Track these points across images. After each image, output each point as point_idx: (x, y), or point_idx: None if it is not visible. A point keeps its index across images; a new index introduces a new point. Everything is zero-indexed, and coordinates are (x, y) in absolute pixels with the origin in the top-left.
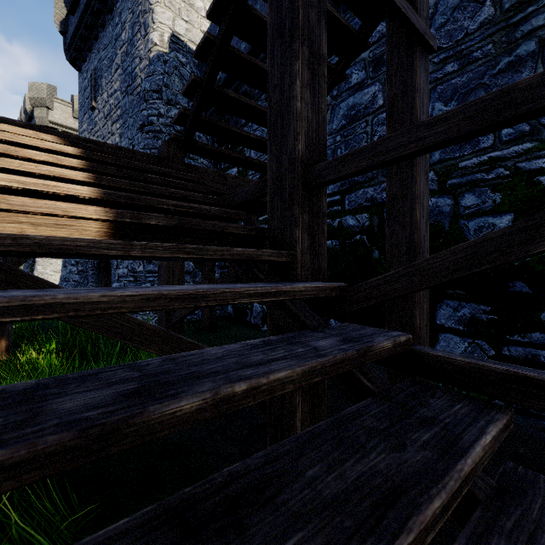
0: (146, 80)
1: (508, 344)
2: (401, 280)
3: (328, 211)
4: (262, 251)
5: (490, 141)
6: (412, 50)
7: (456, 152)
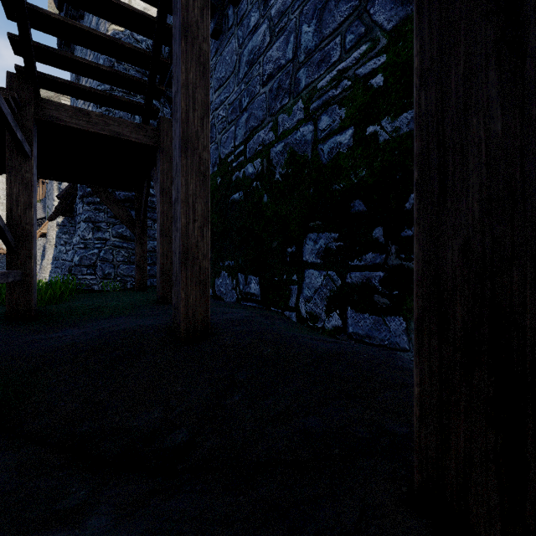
0: (101, 58)
1: (350, 270)
2: None
3: (236, 163)
4: None
5: (338, 53)
6: None
7: (315, 73)
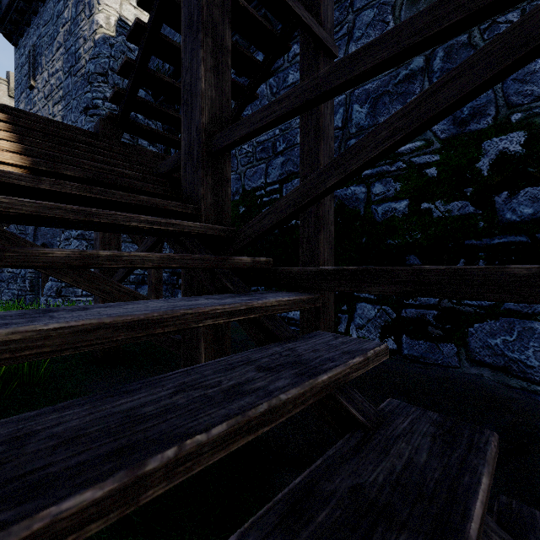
0: (90, 62)
1: (405, 307)
2: (266, 218)
3: (268, 199)
4: (168, 202)
5: None
6: (318, 54)
7: None
